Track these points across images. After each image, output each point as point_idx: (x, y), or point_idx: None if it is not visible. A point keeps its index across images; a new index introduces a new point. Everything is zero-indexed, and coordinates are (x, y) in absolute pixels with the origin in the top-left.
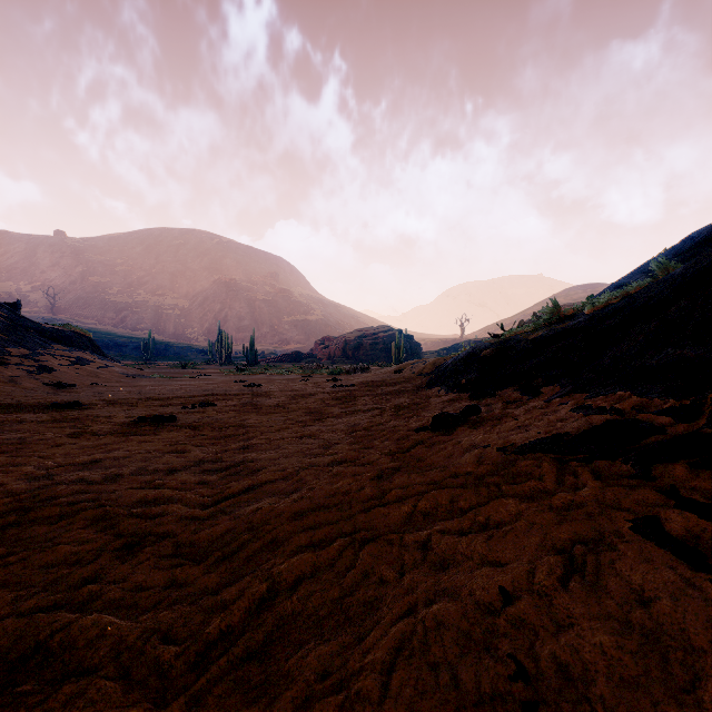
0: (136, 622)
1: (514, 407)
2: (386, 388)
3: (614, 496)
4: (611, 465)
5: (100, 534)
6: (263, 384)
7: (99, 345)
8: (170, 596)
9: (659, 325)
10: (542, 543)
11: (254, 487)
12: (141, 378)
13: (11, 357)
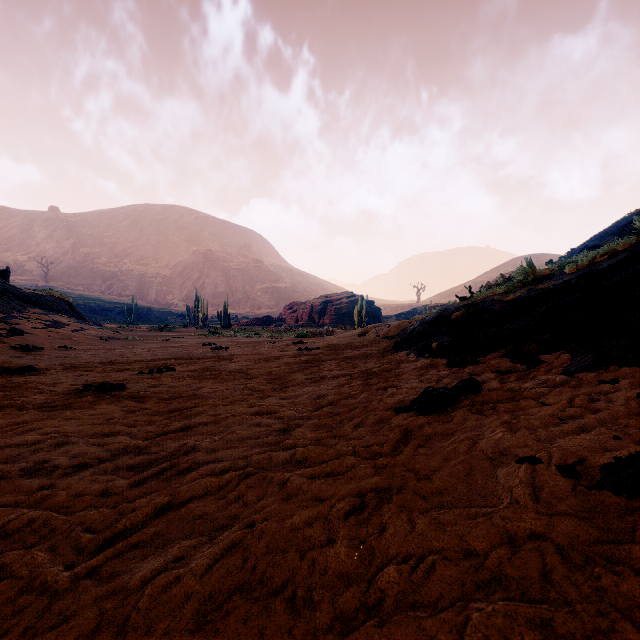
0: None
1: (514, 380)
2: (352, 352)
3: None
4: None
5: None
6: (230, 347)
7: (86, 310)
8: None
9: None
10: None
11: (170, 508)
12: (114, 341)
13: None
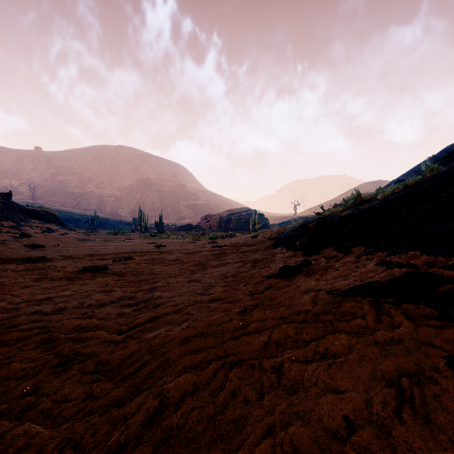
0: (56, 431)
1: (334, 261)
2: (247, 248)
3: (426, 335)
4: (416, 308)
5: (44, 354)
6: (166, 245)
7: (63, 220)
8: (86, 408)
9: (434, 205)
10: (373, 374)
11: (156, 318)
12: (88, 241)
13: (3, 228)
